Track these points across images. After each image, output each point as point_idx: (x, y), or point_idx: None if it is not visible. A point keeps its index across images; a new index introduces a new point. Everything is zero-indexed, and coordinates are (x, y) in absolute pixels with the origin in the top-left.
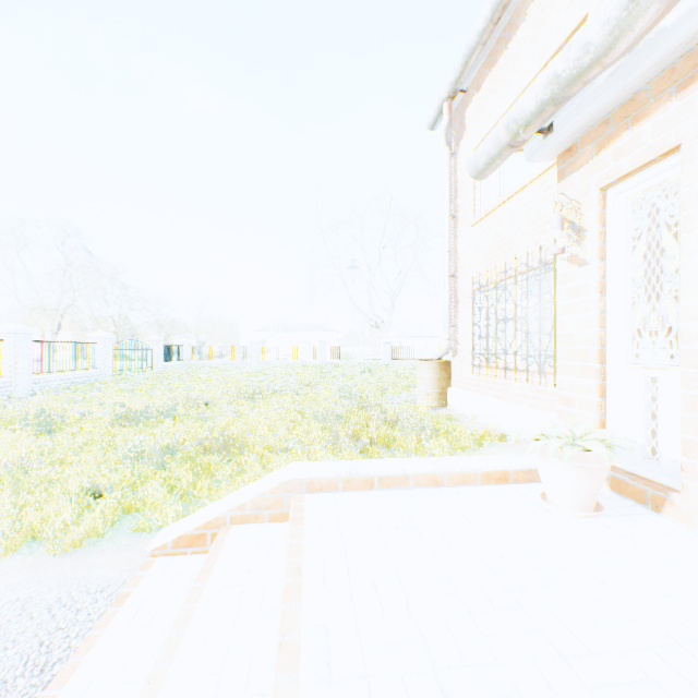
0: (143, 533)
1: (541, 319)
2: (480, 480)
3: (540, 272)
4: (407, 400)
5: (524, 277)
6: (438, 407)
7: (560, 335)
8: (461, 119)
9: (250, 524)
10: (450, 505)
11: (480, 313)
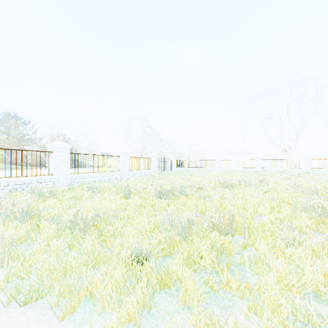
0: None
1: None
2: None
3: None
4: None
5: None
6: None
7: None
8: None
9: None
10: None
11: None
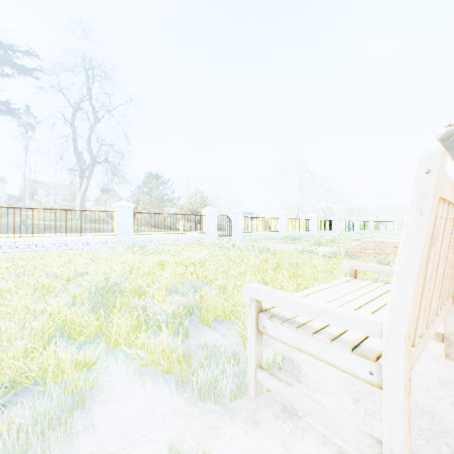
0: None
1: None
2: None
3: None
4: None
5: None
6: None
7: None
8: None
9: None
10: None
11: None
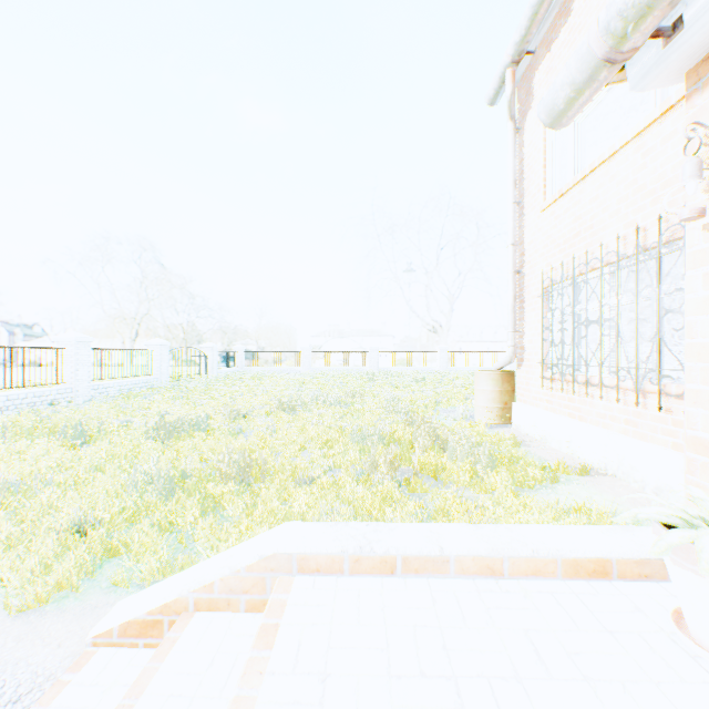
0: (118, 590)
1: (639, 321)
2: (562, 571)
3: (637, 260)
4: (463, 415)
5: (612, 269)
6: (500, 424)
7: (690, 345)
8: (528, 87)
9: (220, 612)
10: (514, 623)
11: (552, 315)
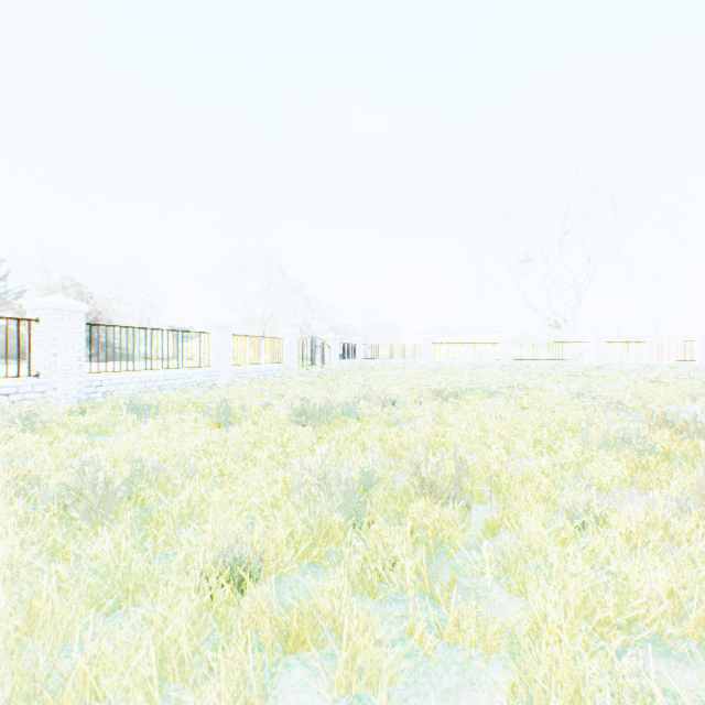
0: None
1: None
2: None
3: None
4: None
5: None
6: None
7: None
8: None
9: None
10: None
11: None
